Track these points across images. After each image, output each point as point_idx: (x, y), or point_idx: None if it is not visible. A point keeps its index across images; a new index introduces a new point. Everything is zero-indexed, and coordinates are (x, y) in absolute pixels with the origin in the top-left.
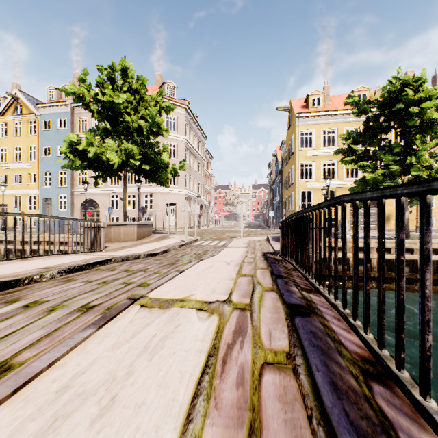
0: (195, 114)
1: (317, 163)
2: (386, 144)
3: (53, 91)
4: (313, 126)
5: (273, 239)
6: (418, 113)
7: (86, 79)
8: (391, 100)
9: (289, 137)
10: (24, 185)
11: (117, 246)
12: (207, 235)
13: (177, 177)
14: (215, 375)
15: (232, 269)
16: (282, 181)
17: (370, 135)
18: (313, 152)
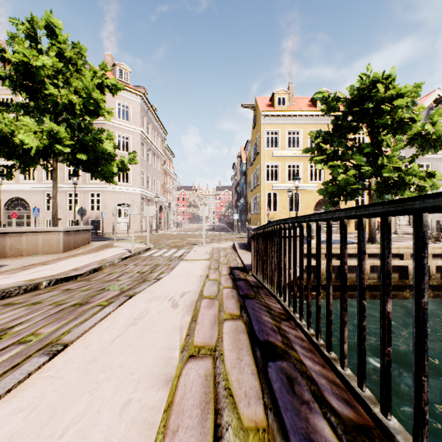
0: (154, 106)
1: (283, 164)
2: (354, 144)
3: None
4: (279, 125)
5: (240, 246)
6: (390, 111)
7: None
8: (360, 99)
9: (254, 137)
10: None
11: (23, 263)
12: (164, 241)
13: (131, 174)
14: None
15: (177, 327)
16: (247, 182)
17: (339, 134)
18: (278, 152)
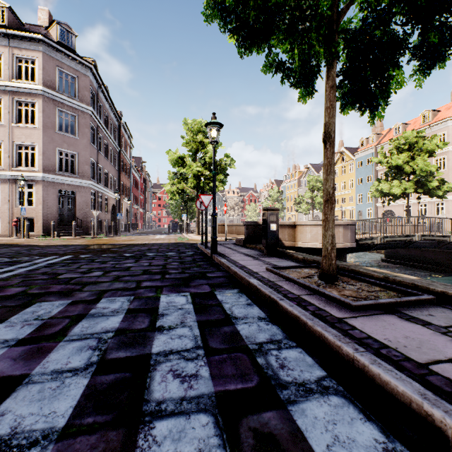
0: None
1: None
2: None
3: (363, 141)
4: None
5: None
6: None
7: (382, 151)
8: None
9: None
10: (346, 203)
11: None
12: None
13: None
14: (388, 235)
15: None
16: None
17: None
18: None
